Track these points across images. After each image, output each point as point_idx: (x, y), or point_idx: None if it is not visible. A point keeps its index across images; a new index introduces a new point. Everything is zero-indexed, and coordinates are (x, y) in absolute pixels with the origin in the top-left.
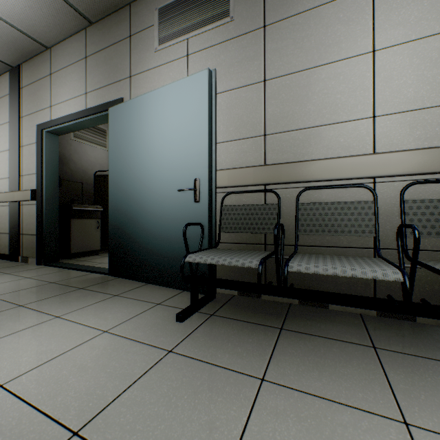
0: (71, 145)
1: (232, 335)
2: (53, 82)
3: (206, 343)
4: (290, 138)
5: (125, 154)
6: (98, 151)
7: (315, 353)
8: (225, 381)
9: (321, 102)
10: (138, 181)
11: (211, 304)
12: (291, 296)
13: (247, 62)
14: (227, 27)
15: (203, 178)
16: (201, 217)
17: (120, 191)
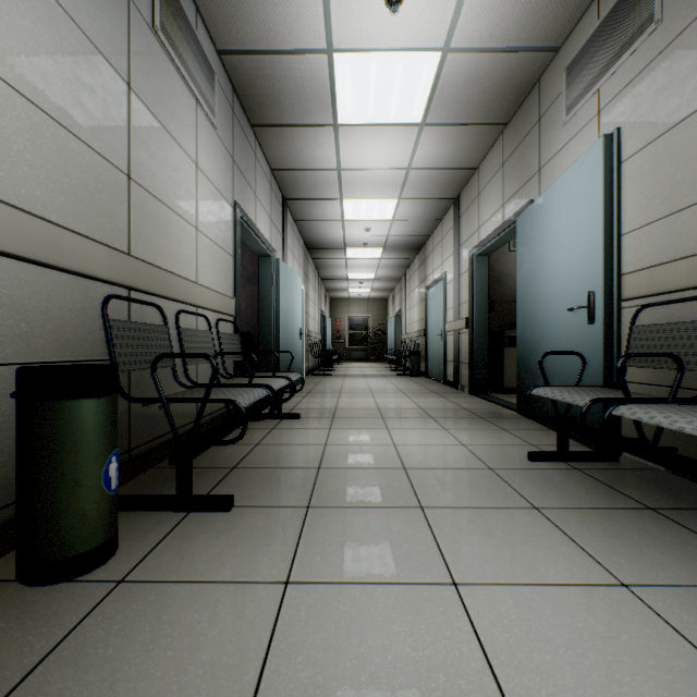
0: (509, 258)
1: (564, 485)
2: (479, 203)
3: (528, 477)
4: None
5: (528, 269)
6: None
7: (643, 532)
8: (502, 494)
9: None
10: (538, 300)
11: (596, 463)
12: (656, 461)
13: (682, 81)
14: (650, 42)
15: (596, 290)
16: (594, 344)
17: (524, 314)
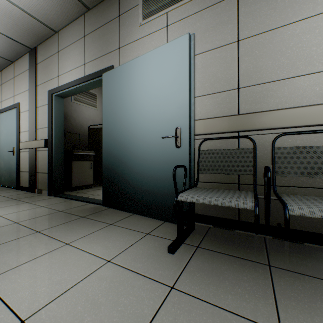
0: (71, 106)
1: (224, 271)
2: (60, 58)
3: (203, 279)
4: (263, 90)
5: (116, 109)
6: (91, 110)
7: (320, 299)
8: None
9: (295, 55)
10: (126, 130)
11: (193, 235)
12: (281, 236)
13: (221, 26)
14: None
15: (183, 127)
16: (181, 160)
17: (112, 139)
